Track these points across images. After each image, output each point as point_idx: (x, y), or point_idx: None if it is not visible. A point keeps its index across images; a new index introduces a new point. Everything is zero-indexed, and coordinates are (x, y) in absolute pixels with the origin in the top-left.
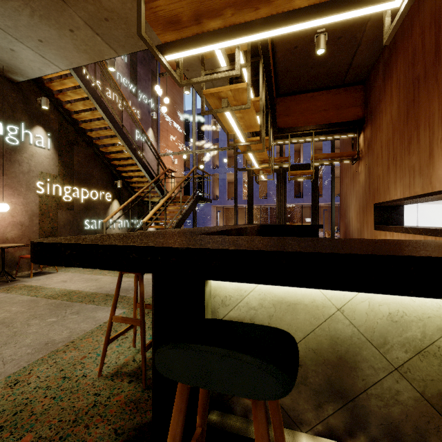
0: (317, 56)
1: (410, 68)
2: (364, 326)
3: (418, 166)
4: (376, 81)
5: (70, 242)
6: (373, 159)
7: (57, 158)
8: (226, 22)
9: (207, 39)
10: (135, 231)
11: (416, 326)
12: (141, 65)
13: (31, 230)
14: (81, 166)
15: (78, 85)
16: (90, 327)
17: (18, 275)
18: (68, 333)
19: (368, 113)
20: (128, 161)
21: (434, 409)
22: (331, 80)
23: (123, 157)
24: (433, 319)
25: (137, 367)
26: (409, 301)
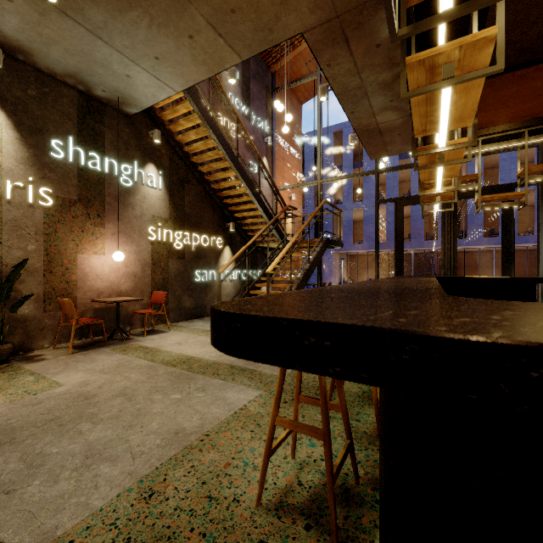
0: None
1: None
2: None
3: None
4: None
5: (300, 315)
6: None
7: (168, 199)
8: None
9: None
10: (252, 284)
11: None
12: (255, 80)
13: (143, 282)
14: (191, 207)
15: (189, 112)
16: (223, 414)
17: (132, 333)
18: (199, 419)
19: None
20: (242, 198)
21: None
22: None
23: (235, 195)
24: None
25: (308, 499)
26: None
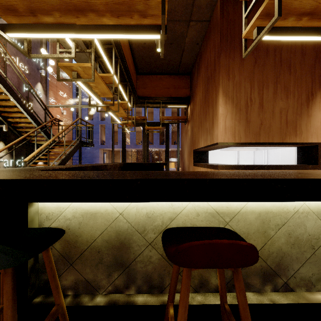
0: (159, 52)
1: (206, 71)
2: (134, 222)
3: (209, 128)
4: (194, 74)
5: None
6: (193, 122)
7: None
8: (57, 20)
9: (41, 28)
10: None
11: (159, 218)
12: None
13: None
14: None
15: None
16: None
17: None
18: None
19: (191, 94)
20: (13, 108)
21: (167, 262)
22: (170, 69)
23: (10, 105)
24: (167, 213)
25: None
26: (156, 205)
